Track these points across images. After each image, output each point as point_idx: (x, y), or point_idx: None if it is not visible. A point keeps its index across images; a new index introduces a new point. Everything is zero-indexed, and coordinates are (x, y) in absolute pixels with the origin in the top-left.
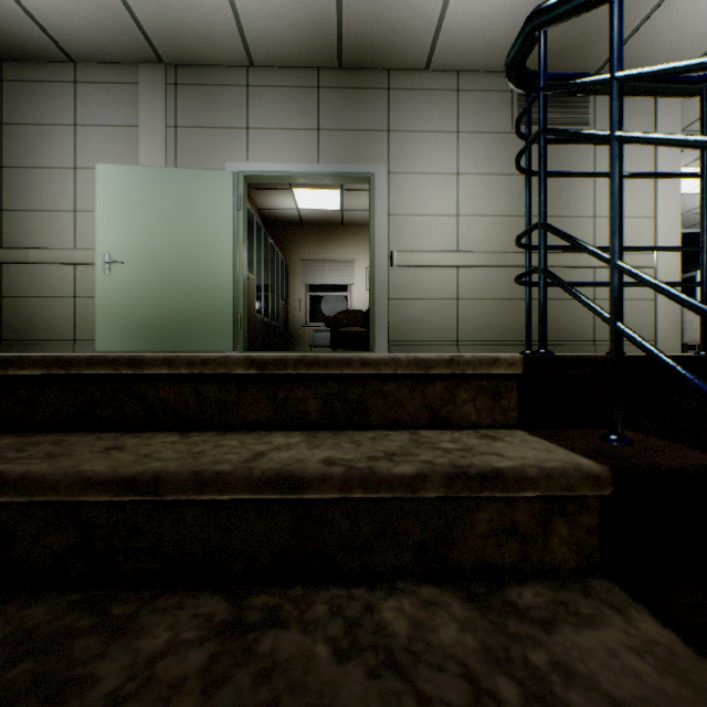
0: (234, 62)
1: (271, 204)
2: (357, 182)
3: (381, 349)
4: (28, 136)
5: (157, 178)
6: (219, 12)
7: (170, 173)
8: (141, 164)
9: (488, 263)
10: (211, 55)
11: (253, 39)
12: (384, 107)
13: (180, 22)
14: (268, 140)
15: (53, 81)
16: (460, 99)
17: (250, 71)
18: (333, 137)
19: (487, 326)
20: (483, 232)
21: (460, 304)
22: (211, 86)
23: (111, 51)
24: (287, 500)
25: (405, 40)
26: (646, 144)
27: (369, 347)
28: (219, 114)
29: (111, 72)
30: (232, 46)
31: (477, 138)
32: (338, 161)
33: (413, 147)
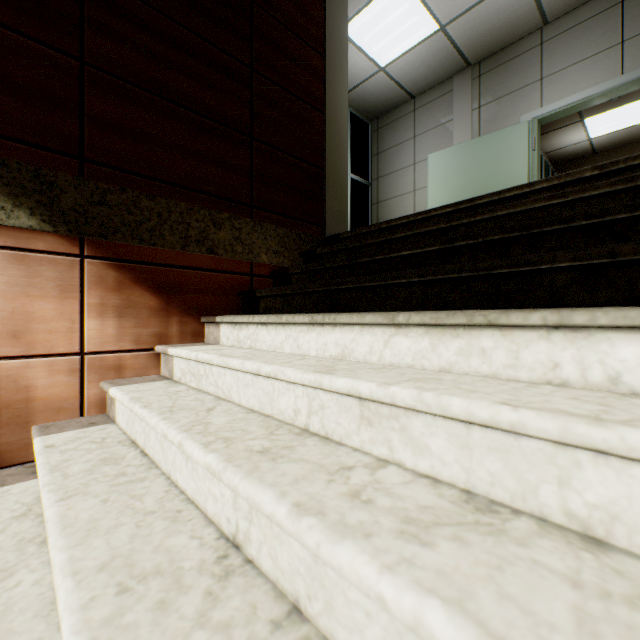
0: (528, 31)
1: (555, 145)
2: None
3: None
4: (389, 155)
5: (466, 149)
6: (518, 1)
7: (476, 143)
8: (454, 144)
9: None
10: (508, 38)
11: (548, 2)
12: None
13: (486, 29)
14: (562, 80)
15: (402, 116)
16: None
17: (543, 30)
18: None
19: None
20: None
21: None
22: (507, 62)
23: (436, 78)
24: (626, 191)
25: None
26: None
27: None
28: (514, 81)
29: (434, 92)
30: (527, 20)
31: None
32: None
33: None
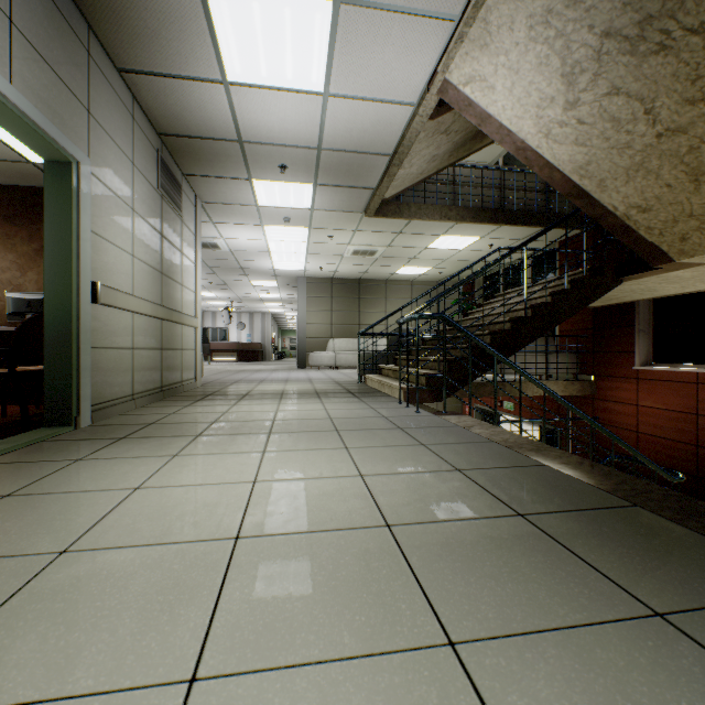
0: None
1: None
2: (37, 148)
3: (87, 419)
4: None
5: None
6: None
7: None
8: None
9: (152, 313)
10: None
11: None
12: (87, 74)
13: None
14: None
15: None
16: (135, 129)
17: None
18: (32, 57)
19: (148, 376)
20: (146, 279)
21: (135, 353)
22: None
23: None
24: None
25: (150, 48)
26: (478, 374)
27: (57, 419)
28: None
29: None
30: None
31: (143, 180)
32: (39, 107)
33: (108, 153)
